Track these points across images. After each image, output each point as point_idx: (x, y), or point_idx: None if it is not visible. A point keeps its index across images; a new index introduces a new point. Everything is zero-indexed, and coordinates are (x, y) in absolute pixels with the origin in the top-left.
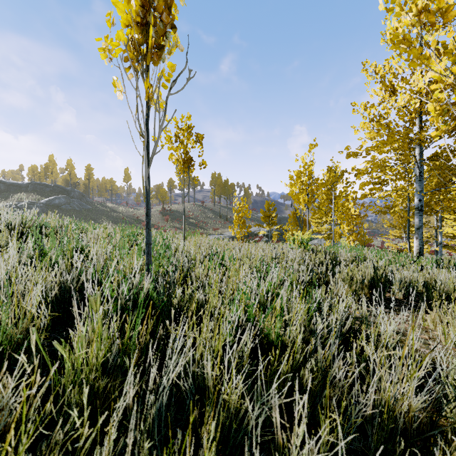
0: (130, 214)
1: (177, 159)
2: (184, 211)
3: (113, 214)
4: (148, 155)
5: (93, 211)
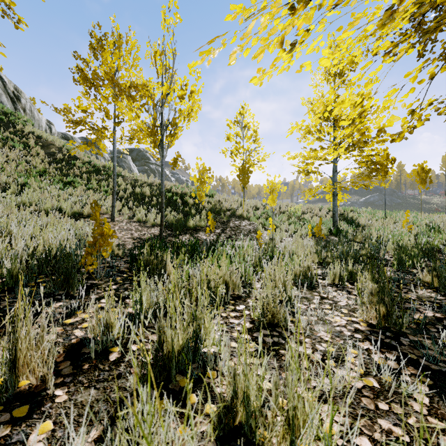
0: (445, 204)
1: (417, 182)
2: (421, 202)
3: (425, 206)
4: (385, 196)
5: (403, 205)
